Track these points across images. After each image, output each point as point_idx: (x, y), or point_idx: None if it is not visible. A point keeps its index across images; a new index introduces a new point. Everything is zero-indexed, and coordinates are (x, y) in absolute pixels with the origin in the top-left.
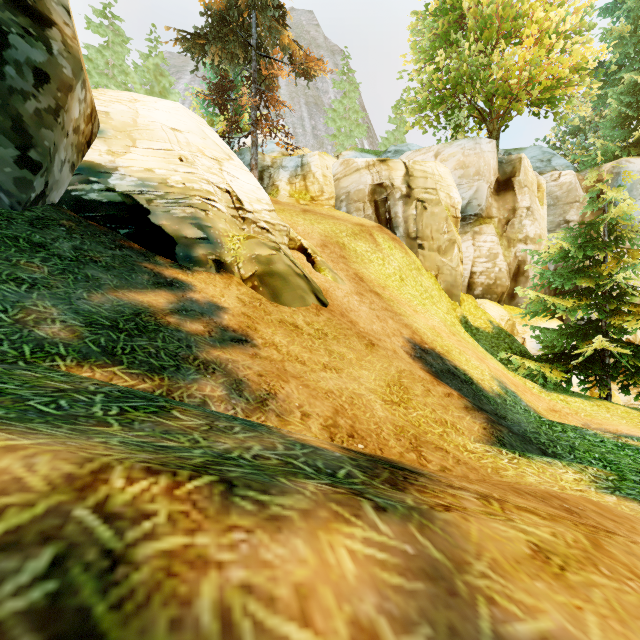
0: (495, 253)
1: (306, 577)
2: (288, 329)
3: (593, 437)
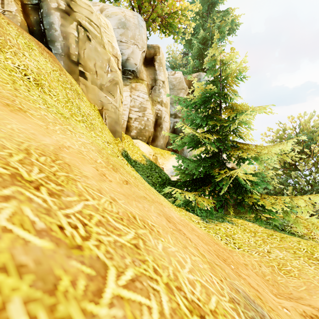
0: (145, 106)
1: None
2: None
3: None
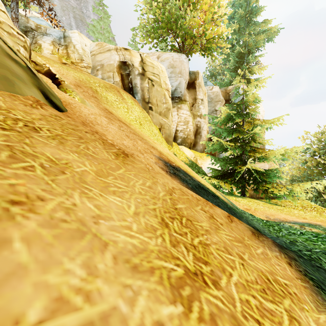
0: (188, 121)
1: None
2: None
3: (293, 230)
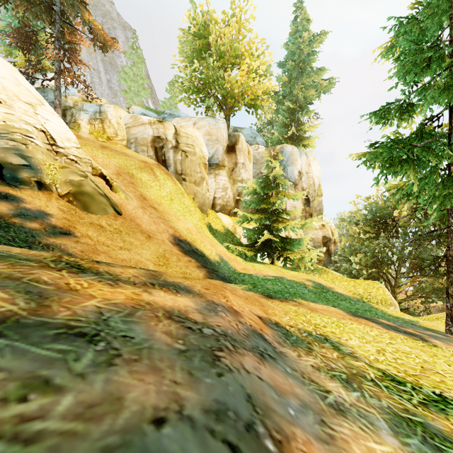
0: (227, 187)
1: (122, 271)
2: (96, 228)
3: (255, 277)
